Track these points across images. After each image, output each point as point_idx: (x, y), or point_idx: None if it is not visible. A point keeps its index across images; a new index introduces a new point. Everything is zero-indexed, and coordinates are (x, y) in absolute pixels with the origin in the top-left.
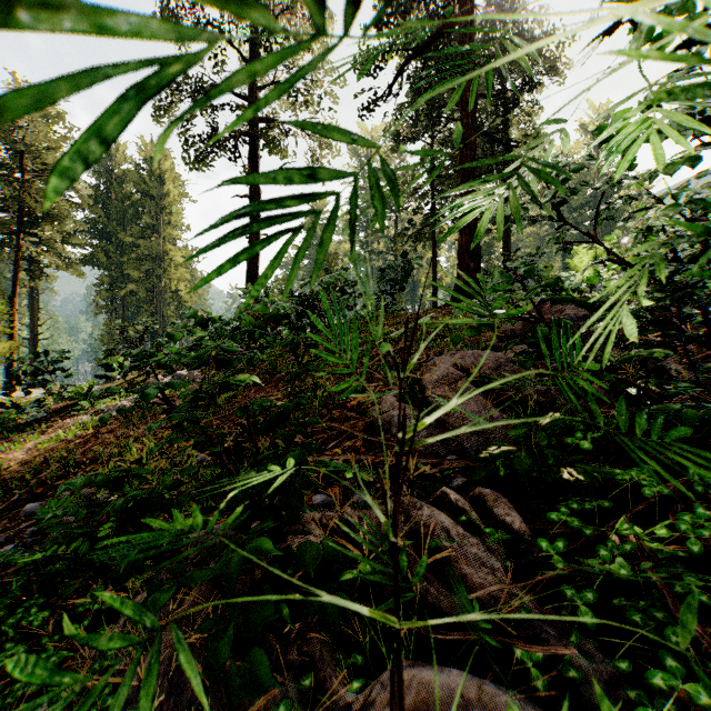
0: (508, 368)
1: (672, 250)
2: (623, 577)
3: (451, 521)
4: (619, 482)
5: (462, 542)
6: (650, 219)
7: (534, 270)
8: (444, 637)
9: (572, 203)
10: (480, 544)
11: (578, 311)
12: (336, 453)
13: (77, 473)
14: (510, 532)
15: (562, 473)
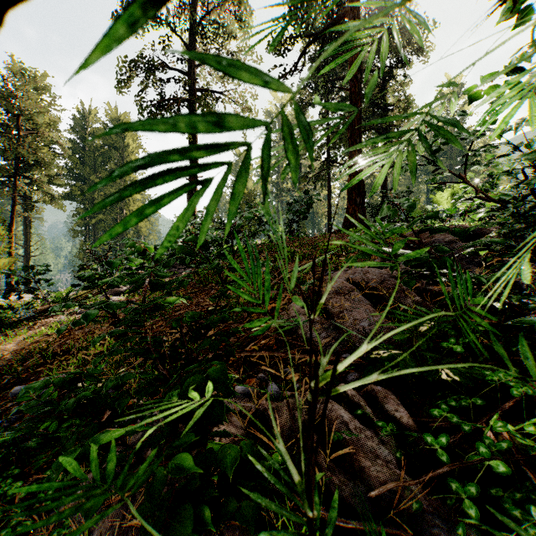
0: (390, 282)
1: (530, 189)
2: (501, 472)
3: (349, 414)
4: (489, 383)
5: (359, 435)
6: (514, 163)
7: (415, 205)
8: (346, 524)
9: None
10: (374, 437)
11: (445, 237)
12: (254, 350)
13: (54, 362)
14: (399, 426)
15: (440, 373)
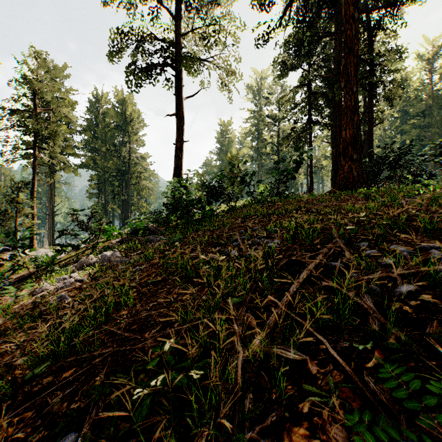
0: None
1: None
2: None
3: None
4: None
5: None
6: None
7: None
8: None
9: (410, 112)
10: None
11: None
12: None
13: None
14: None
15: None
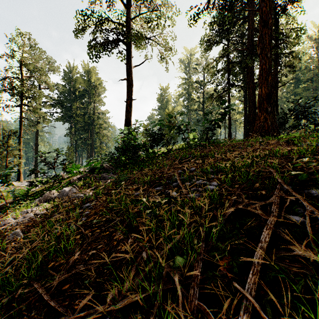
0: None
1: None
2: None
3: None
4: None
5: None
6: None
7: None
8: None
9: (302, 79)
10: None
11: None
12: None
13: None
14: None
15: None
